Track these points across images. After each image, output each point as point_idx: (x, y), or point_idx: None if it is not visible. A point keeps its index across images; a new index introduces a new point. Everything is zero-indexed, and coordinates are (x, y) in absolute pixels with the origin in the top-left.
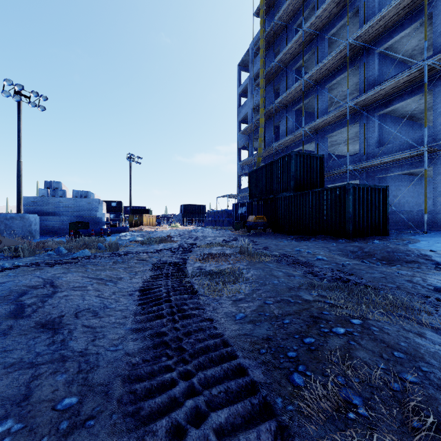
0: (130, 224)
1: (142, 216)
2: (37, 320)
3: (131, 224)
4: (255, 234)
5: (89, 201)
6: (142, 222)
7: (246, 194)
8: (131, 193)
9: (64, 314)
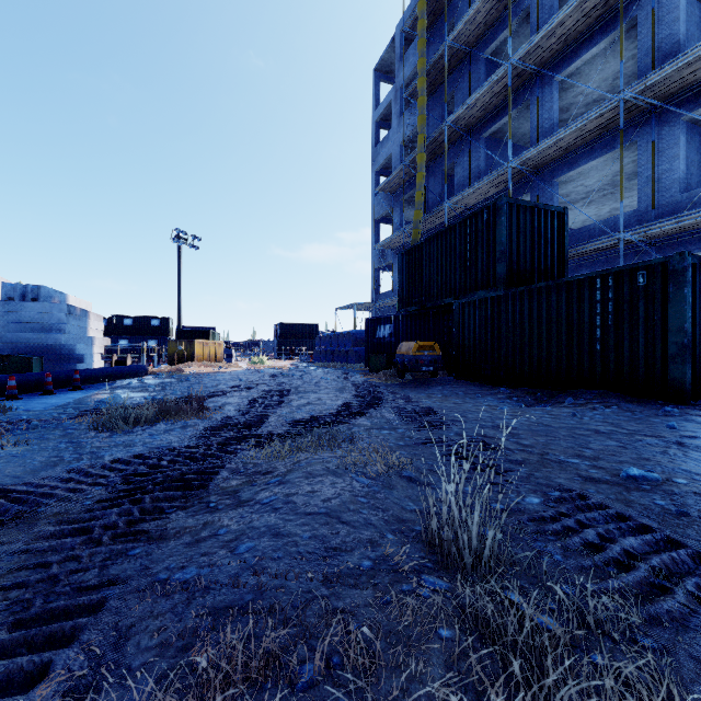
0: (170, 358)
1: (194, 342)
2: None
3: (172, 359)
4: (415, 382)
5: (43, 309)
6: (192, 354)
7: (389, 303)
8: (180, 301)
9: None
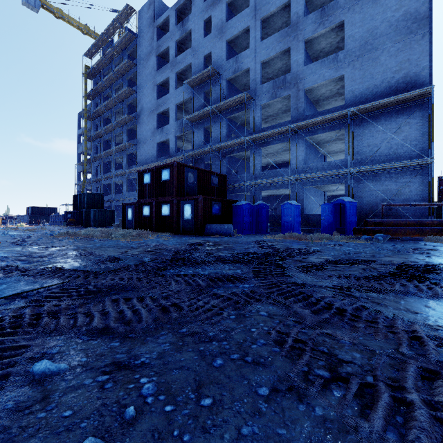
0: None
1: None
2: (2, 231)
3: None
4: (69, 228)
5: None
6: None
7: None
8: None
9: (5, 231)
